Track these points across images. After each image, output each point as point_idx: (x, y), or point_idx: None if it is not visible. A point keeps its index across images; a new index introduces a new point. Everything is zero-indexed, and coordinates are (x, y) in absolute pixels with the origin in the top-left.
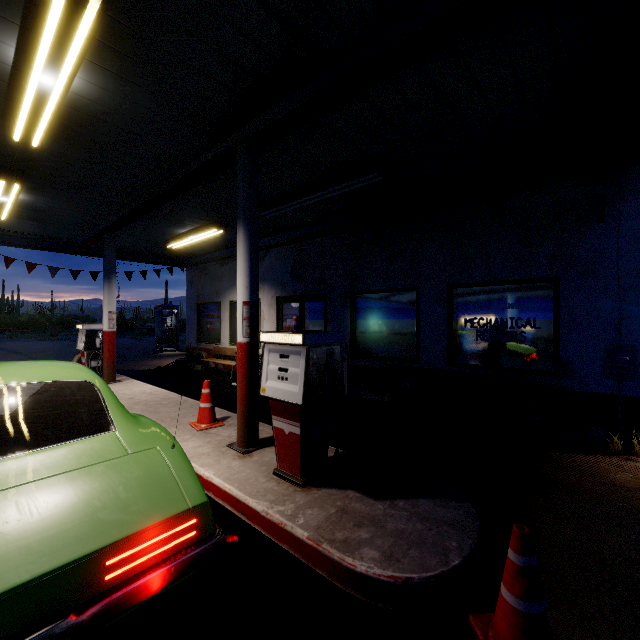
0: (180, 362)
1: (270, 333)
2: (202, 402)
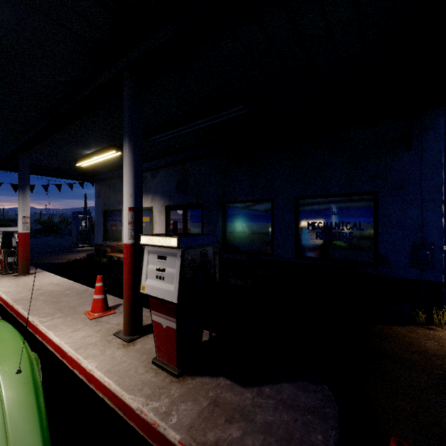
0: (90, 256)
1: (149, 236)
2: (95, 294)
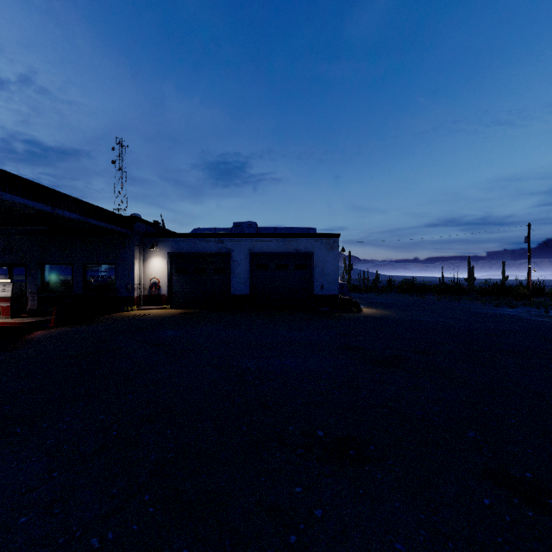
0: None
1: None
2: None
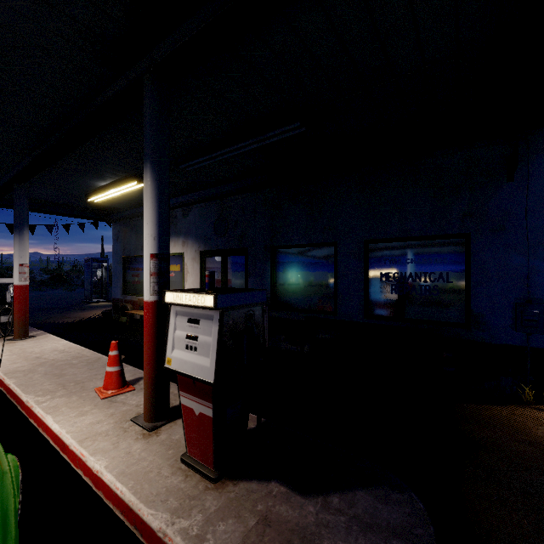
0: (106, 313)
1: (176, 292)
2: (108, 366)
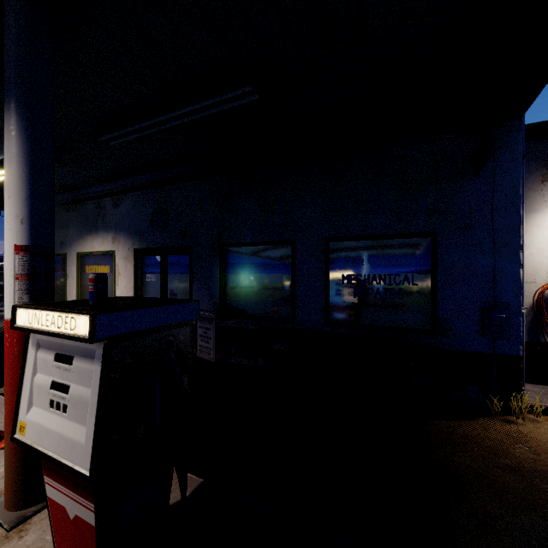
0: None
1: (32, 309)
2: None
